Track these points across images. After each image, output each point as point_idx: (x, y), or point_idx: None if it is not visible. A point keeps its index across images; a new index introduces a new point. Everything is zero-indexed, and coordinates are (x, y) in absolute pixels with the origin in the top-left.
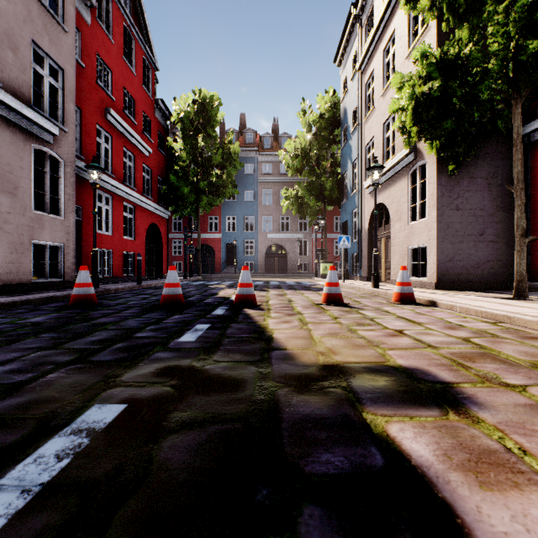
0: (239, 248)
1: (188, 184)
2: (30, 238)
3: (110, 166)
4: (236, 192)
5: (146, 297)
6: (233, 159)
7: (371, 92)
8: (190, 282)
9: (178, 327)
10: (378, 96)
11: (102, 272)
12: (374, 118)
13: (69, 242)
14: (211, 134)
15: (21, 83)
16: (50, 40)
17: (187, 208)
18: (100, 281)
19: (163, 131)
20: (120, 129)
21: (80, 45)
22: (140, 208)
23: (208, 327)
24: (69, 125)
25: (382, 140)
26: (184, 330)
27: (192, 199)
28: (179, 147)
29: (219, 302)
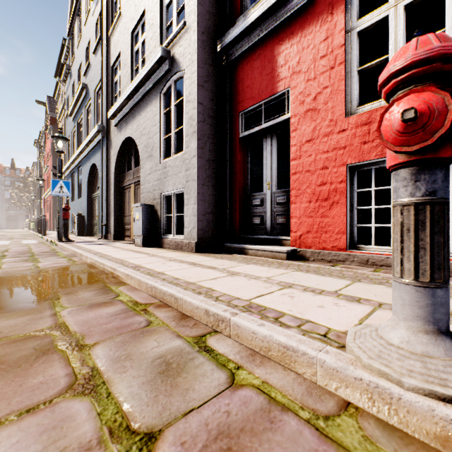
0: None
1: None
2: None
3: None
4: None
5: None
6: None
7: None
8: None
9: None
10: None
11: None
12: None
13: None
14: None
15: None
16: None
17: None
18: None
19: None
20: None
21: None
22: None
23: None
24: None
25: None
26: None
27: None
28: None
29: None
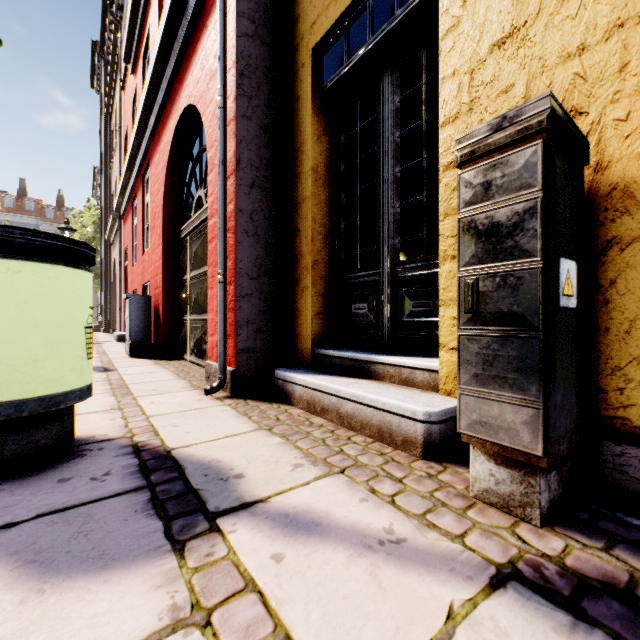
0: None
1: None
2: None
3: None
4: None
5: None
6: None
7: None
8: None
9: None
10: None
11: None
12: None
13: None
14: None
15: None
16: None
17: None
18: None
19: None
20: None
21: None
22: None
23: None
24: None
25: None
26: None
27: None
28: None
29: None
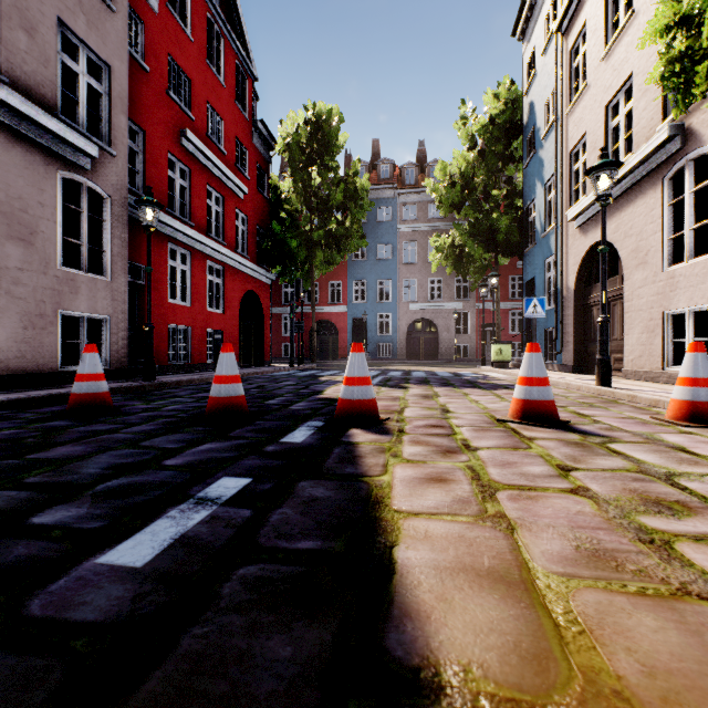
0: (370, 325)
1: (297, 235)
2: (56, 307)
3: (188, 210)
4: (364, 243)
5: (207, 396)
6: (360, 198)
7: (581, 61)
8: (295, 372)
9: (170, 486)
10: (596, 61)
11: (176, 357)
12: (587, 102)
13: (118, 314)
14: (330, 165)
15: (41, 81)
16: (87, 22)
17: (298, 270)
18: (172, 369)
19: (265, 165)
20: (202, 160)
21: (143, 42)
22: (232, 270)
23: (238, 491)
24: (118, 146)
25: (605, 134)
26: (169, 502)
27: (303, 256)
28: (287, 187)
29: (314, 409)
